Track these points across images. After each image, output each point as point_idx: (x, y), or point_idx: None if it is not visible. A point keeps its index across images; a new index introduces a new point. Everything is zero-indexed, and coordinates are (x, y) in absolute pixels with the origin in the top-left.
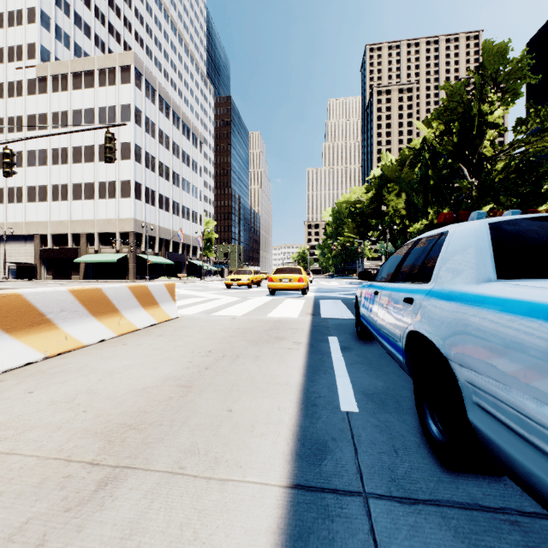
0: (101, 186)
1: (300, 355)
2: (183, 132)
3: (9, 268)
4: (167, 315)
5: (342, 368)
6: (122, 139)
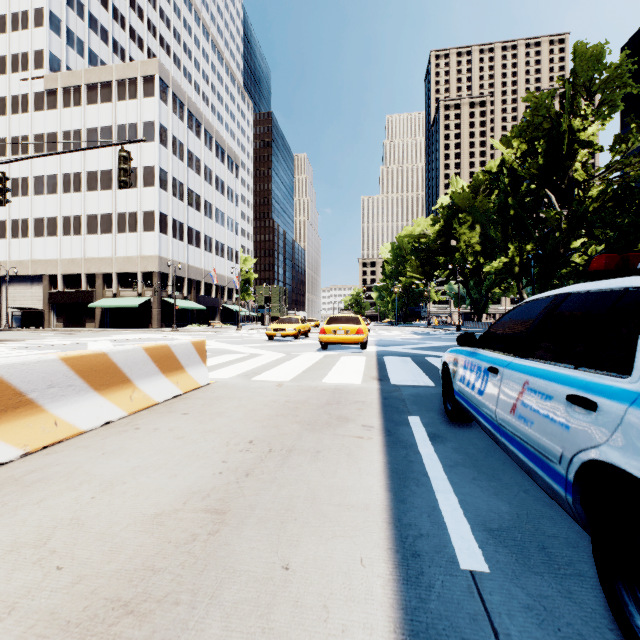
0: (120, 217)
1: (375, 450)
2: (217, 154)
3: (13, 314)
4: (195, 382)
5: (440, 475)
6: (145, 163)
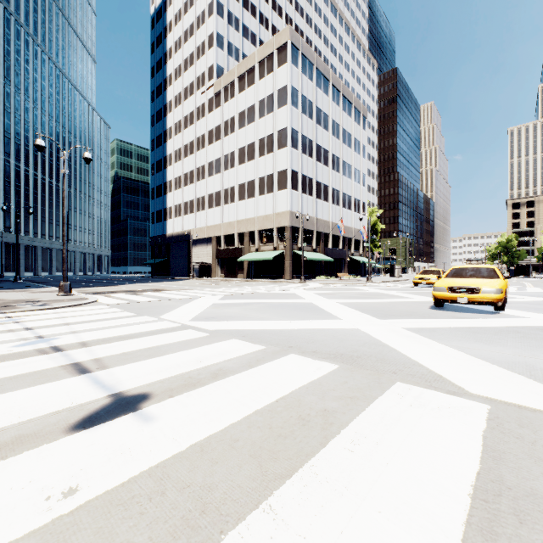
0: (260, 182)
1: None
2: (343, 108)
3: (194, 267)
4: None
5: None
6: (279, 127)
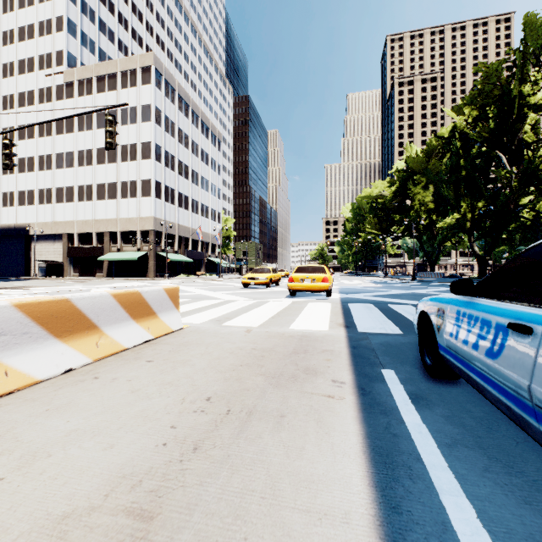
0: (123, 185)
1: (349, 415)
2: (202, 131)
3: (39, 266)
4: (167, 327)
5: (437, 461)
6: (143, 139)
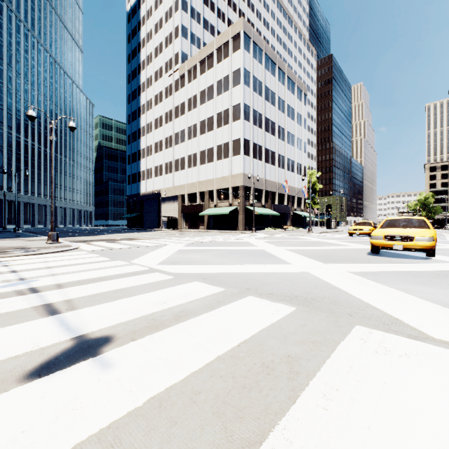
0: (218, 149)
1: None
2: (288, 87)
3: (163, 220)
4: None
5: None
6: (234, 103)
